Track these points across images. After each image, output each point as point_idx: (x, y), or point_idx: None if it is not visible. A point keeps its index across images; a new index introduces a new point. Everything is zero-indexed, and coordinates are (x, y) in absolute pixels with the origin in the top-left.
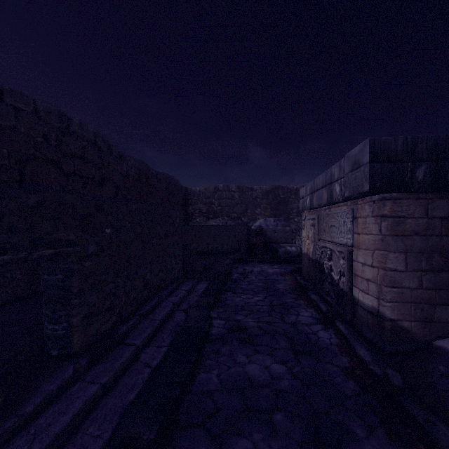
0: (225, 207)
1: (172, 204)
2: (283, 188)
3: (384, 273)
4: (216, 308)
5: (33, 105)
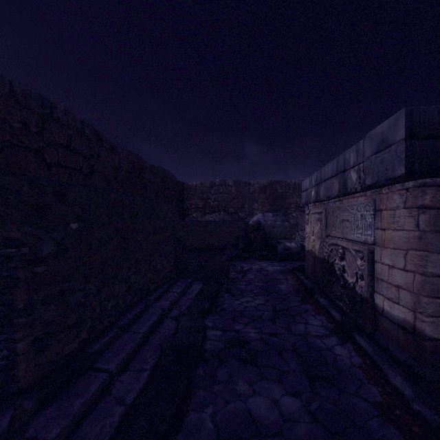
0: (222, 202)
1: (167, 199)
2: (281, 182)
3: (424, 279)
4: (211, 314)
5: (9, 87)
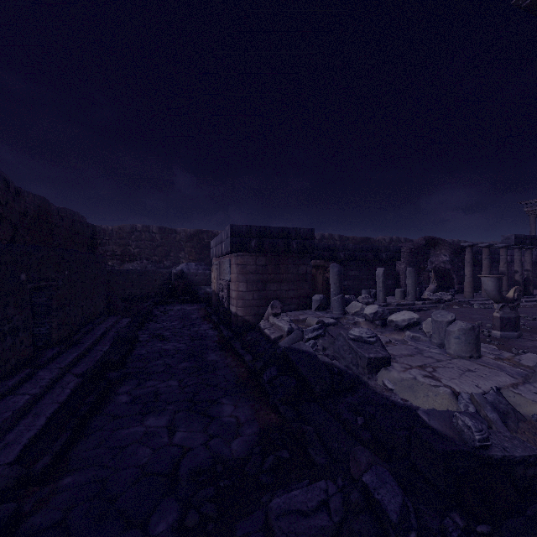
0: (145, 249)
1: (77, 245)
2: (208, 232)
3: (238, 293)
4: (141, 330)
5: None
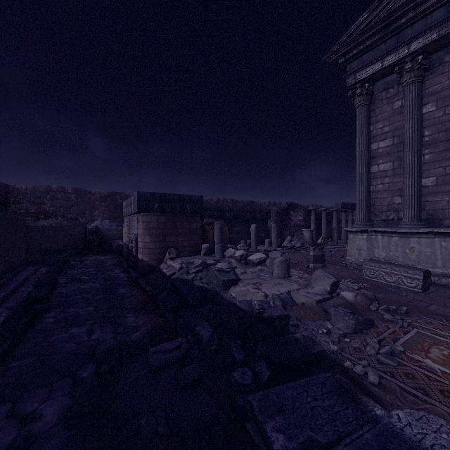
0: (60, 208)
1: None
2: (121, 194)
3: (144, 244)
4: (60, 276)
5: None
